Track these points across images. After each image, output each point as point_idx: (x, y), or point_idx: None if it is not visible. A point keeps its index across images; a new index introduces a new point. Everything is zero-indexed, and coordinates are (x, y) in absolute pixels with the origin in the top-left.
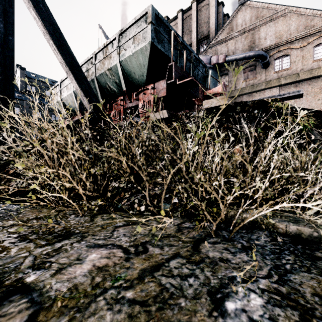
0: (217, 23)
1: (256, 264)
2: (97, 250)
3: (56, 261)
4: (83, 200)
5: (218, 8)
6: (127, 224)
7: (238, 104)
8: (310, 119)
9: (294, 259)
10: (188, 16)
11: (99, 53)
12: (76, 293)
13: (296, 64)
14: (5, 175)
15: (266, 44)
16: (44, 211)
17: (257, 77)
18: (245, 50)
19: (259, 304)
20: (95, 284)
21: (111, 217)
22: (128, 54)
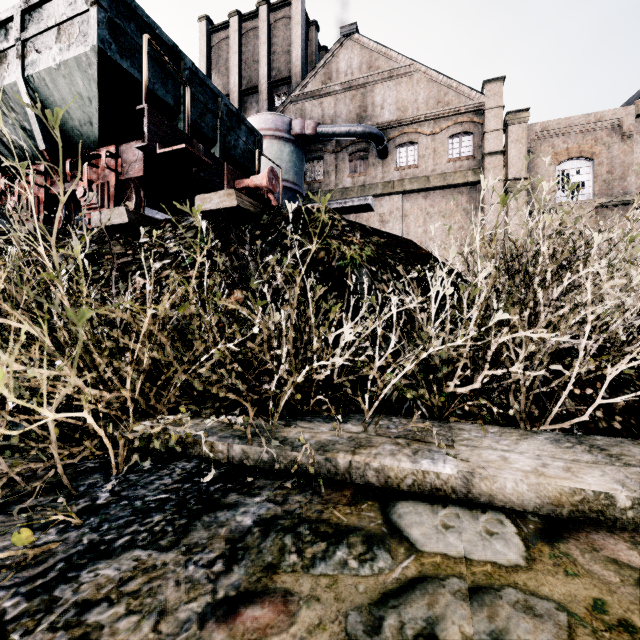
0: (307, 59)
1: (34, 553)
2: None
3: None
4: None
5: (308, 30)
6: None
7: (268, 210)
8: (367, 248)
9: (162, 519)
10: (253, 29)
11: None
12: None
13: (426, 161)
14: None
15: (383, 117)
16: None
17: (371, 172)
18: (352, 120)
19: None
20: None
21: None
22: (46, 64)
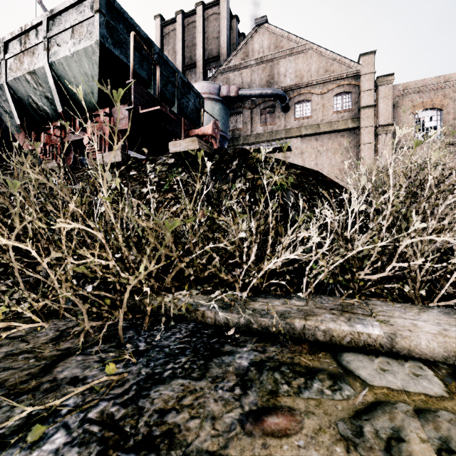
0: (231, 42)
1: (117, 379)
2: None
3: None
4: None
5: (231, 22)
6: None
7: (218, 151)
8: (290, 177)
9: (187, 360)
10: (192, 23)
11: (13, 42)
12: None
13: (317, 113)
14: None
15: (286, 83)
16: None
17: (277, 122)
18: (263, 85)
19: (51, 449)
20: None
21: None
22: (64, 54)
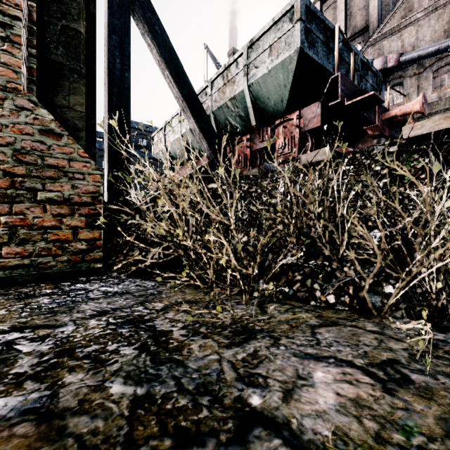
0: (381, 5)
1: None
2: (318, 365)
3: (268, 375)
4: (235, 281)
5: None
6: (325, 324)
7: None
8: None
9: None
10: (331, 5)
11: (217, 79)
12: (354, 444)
13: None
14: (139, 243)
15: None
16: (187, 291)
17: None
18: (438, 38)
19: None
20: (373, 432)
21: (288, 308)
22: (261, 73)
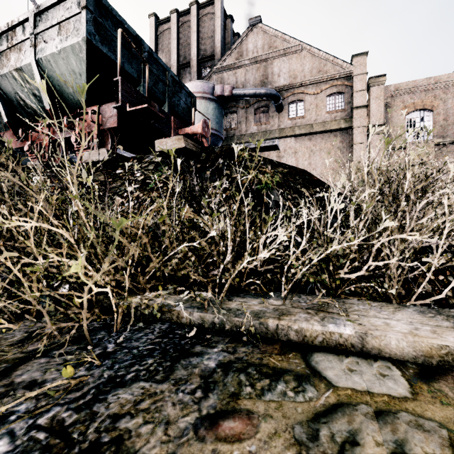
0: (225, 42)
1: (75, 382)
2: None
3: None
4: None
5: (226, 22)
6: None
7: (205, 150)
8: (276, 176)
9: (153, 362)
10: (187, 22)
11: None
12: None
13: (310, 113)
14: None
15: (280, 83)
16: None
17: (271, 121)
18: (257, 85)
19: None
20: None
21: None
22: (51, 50)
